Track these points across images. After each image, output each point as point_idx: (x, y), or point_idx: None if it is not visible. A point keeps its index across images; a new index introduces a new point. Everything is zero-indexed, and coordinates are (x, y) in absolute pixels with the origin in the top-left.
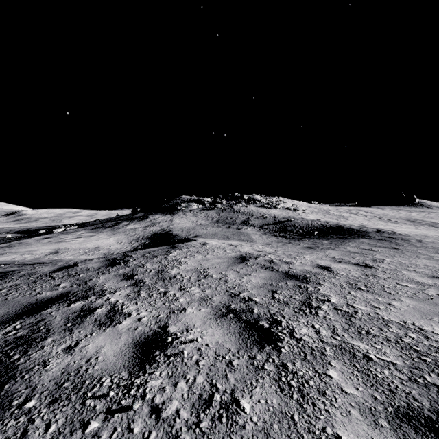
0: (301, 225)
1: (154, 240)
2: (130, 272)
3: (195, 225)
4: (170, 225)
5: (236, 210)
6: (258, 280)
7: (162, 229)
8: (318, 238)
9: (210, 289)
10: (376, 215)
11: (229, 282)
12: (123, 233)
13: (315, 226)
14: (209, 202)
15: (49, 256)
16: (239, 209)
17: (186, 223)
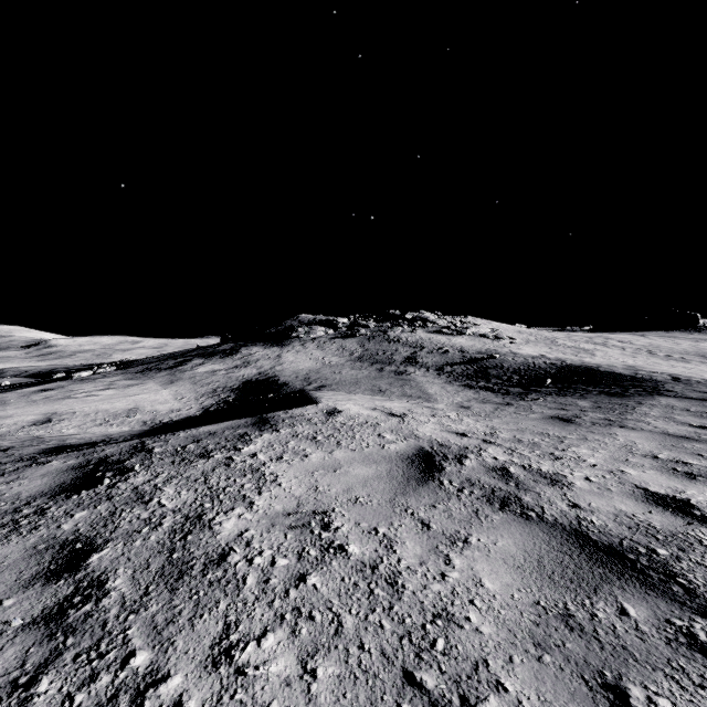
0: (514, 365)
1: (244, 394)
2: (92, 531)
3: (321, 365)
4: (276, 365)
5: (394, 338)
6: (507, 578)
7: (262, 372)
8: (560, 393)
9: (338, 650)
10: (640, 346)
11: (406, 596)
12: (190, 380)
13: (541, 367)
14: (346, 325)
15: (29, 429)
16: (397, 337)
17: (304, 362)
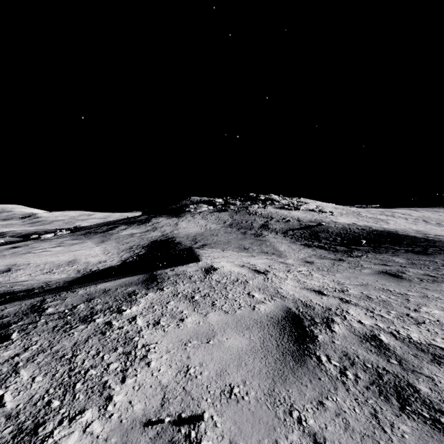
0: (336, 230)
1: (151, 250)
2: None
3: (204, 230)
4: (174, 230)
5: (253, 212)
6: None
7: (164, 235)
8: (375, 251)
9: None
10: (416, 217)
11: None
12: (115, 240)
13: (355, 231)
14: (221, 203)
15: None
16: (255, 211)
17: (193, 228)
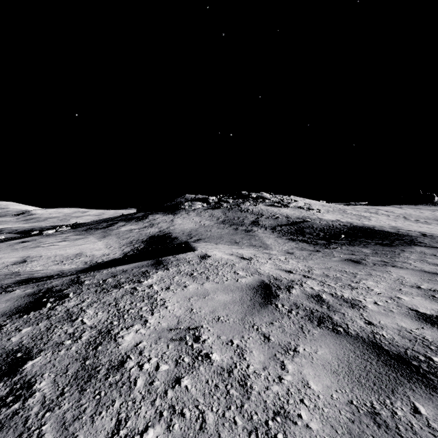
0: (320, 226)
1: (150, 244)
2: (31, 342)
3: (198, 226)
4: (170, 226)
5: (244, 209)
6: (326, 381)
7: (161, 231)
8: (350, 244)
9: None
10: (398, 214)
11: (253, 396)
12: (116, 236)
13: (337, 227)
14: (214, 201)
15: (11, 267)
16: (246, 208)
17: (188, 224)
